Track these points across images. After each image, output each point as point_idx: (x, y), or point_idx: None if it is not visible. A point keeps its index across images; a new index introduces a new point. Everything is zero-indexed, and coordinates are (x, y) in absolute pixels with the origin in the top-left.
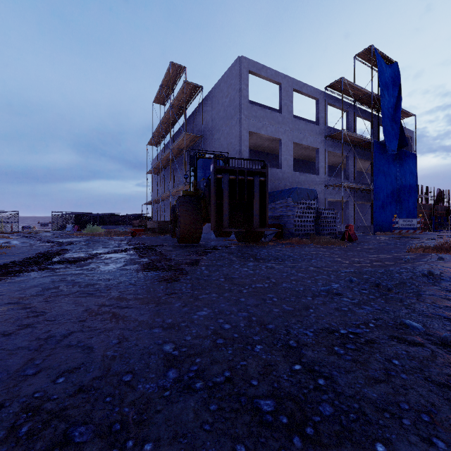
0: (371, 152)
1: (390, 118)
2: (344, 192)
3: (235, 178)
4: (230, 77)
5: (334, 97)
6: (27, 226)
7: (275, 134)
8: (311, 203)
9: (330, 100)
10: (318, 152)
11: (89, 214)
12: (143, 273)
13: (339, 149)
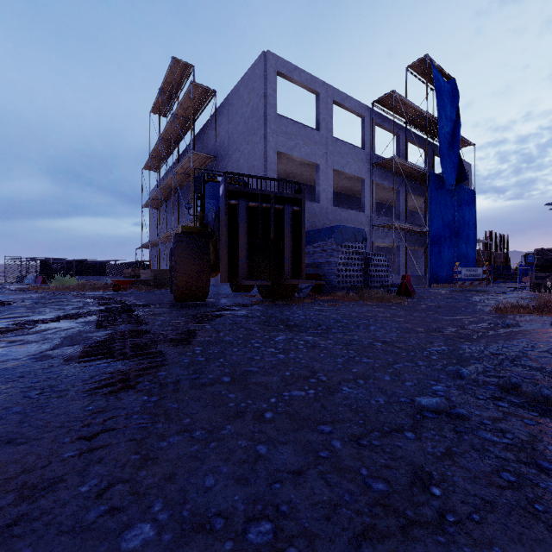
0: (427, 186)
1: (447, 145)
2: (395, 235)
3: (256, 206)
4: (252, 78)
5: (383, 116)
6: None
7: (311, 157)
8: (358, 246)
9: (379, 119)
10: (364, 183)
11: (60, 261)
12: (77, 365)
13: (388, 180)
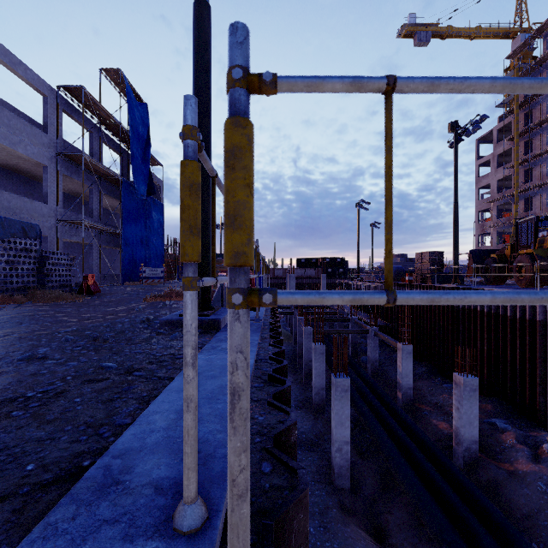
0: (120, 191)
1: (139, 159)
2: (88, 233)
3: None
4: None
5: (72, 105)
6: None
7: None
8: (30, 243)
9: (67, 107)
10: (47, 171)
11: None
12: None
13: (80, 175)
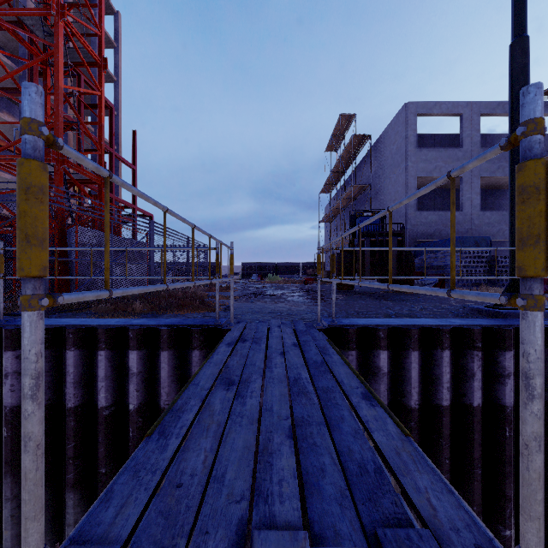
0: None
1: None
2: None
3: (375, 240)
4: (396, 124)
5: None
6: (224, 275)
7: None
8: (481, 251)
9: None
10: None
11: (268, 264)
12: (307, 300)
13: None
